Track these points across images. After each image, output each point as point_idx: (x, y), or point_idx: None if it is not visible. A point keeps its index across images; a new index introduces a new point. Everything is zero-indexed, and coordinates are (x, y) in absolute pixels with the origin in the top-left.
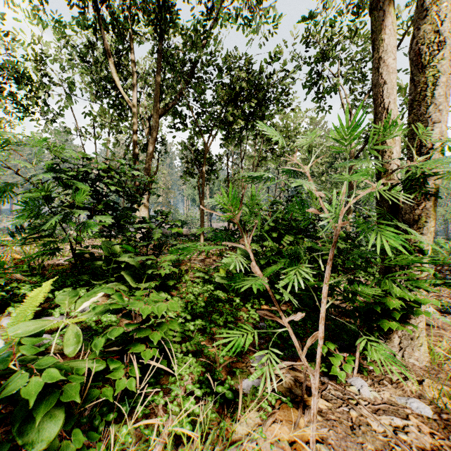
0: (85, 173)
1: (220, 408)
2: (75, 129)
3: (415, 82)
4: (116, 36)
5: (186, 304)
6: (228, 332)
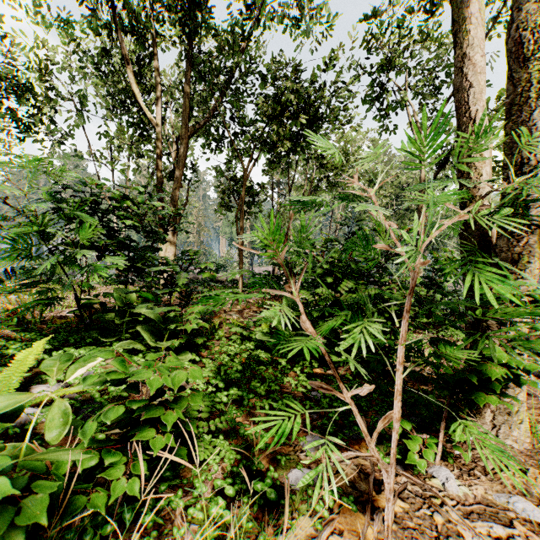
0: (94, 203)
1: (260, 511)
2: (87, 153)
3: (515, 79)
4: (136, 38)
5: (218, 368)
6: (272, 405)
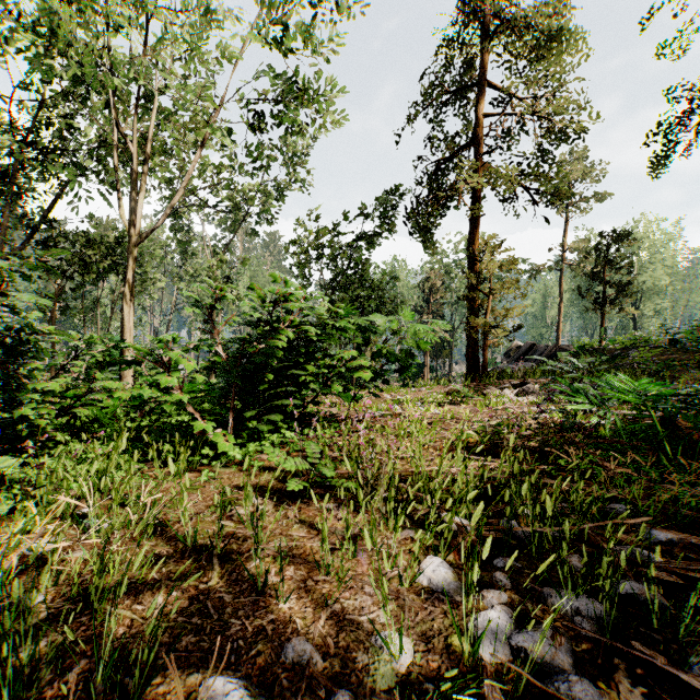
0: None
1: None
2: None
3: (122, 324)
4: None
5: None
6: None
